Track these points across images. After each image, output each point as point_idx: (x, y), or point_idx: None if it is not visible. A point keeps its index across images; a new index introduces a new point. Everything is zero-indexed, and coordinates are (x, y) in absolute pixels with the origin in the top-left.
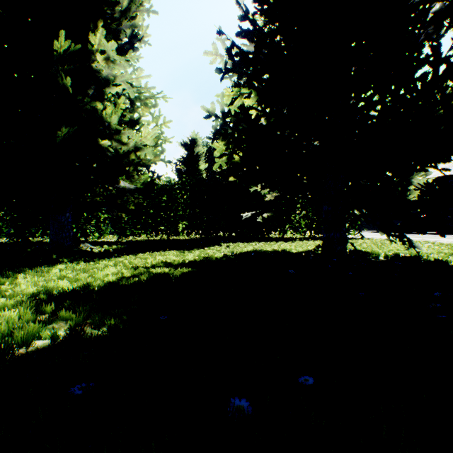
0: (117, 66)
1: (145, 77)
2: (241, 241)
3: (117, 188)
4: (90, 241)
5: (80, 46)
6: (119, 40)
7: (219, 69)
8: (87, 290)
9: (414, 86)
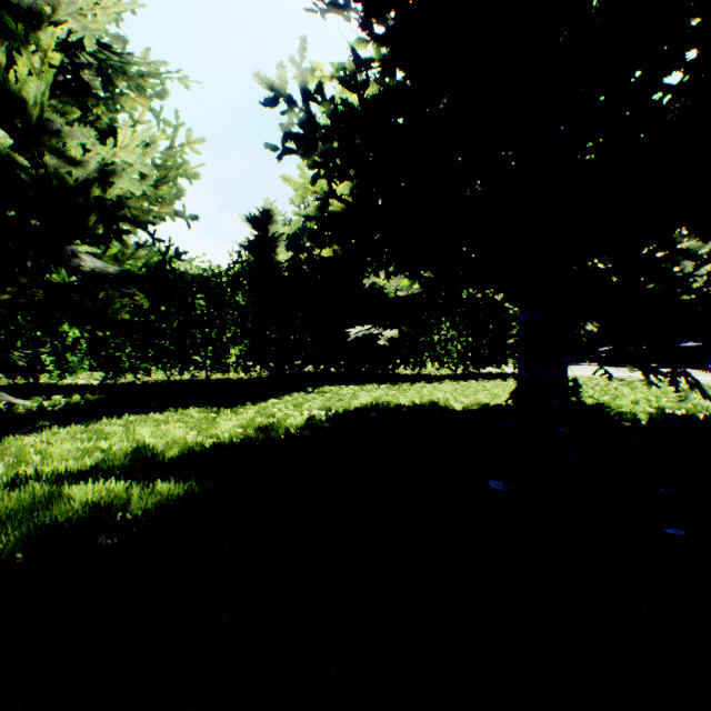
0: None
1: (124, 7)
2: (347, 383)
3: (71, 269)
4: (41, 385)
5: None
6: None
7: None
8: None
9: None
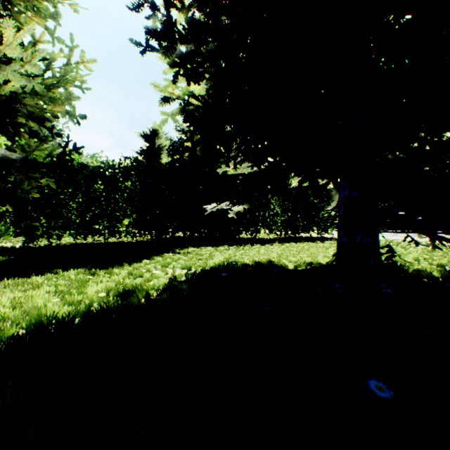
0: None
1: None
2: (206, 245)
3: None
4: None
5: None
6: None
7: None
8: None
9: None
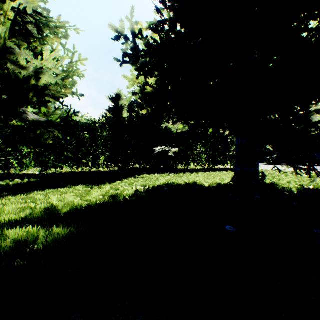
0: None
1: None
2: (154, 173)
3: (22, 119)
4: (11, 174)
5: None
6: None
7: None
8: None
9: None
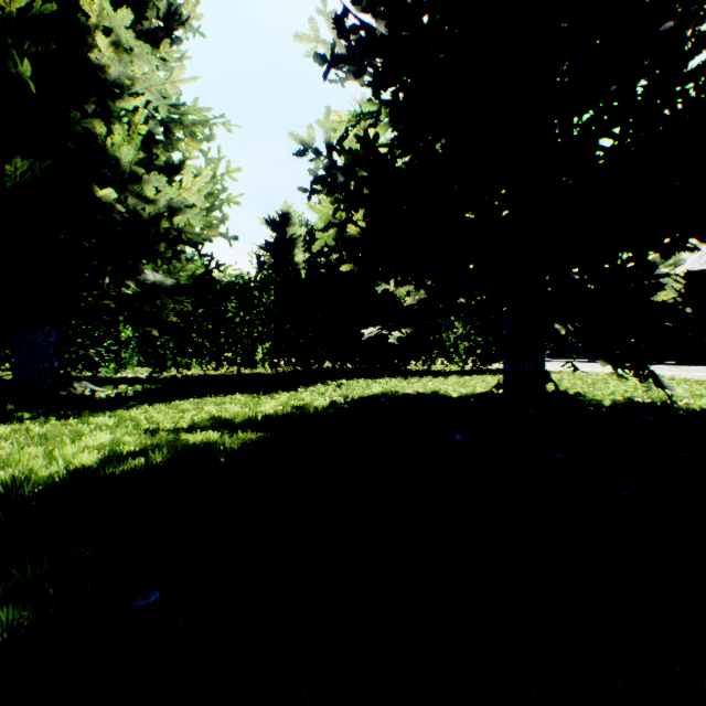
0: (135, 59)
1: (188, 80)
2: (362, 377)
3: (141, 283)
4: (101, 378)
5: (55, 6)
6: (145, 19)
7: (320, 57)
8: (11, 493)
9: (681, 91)
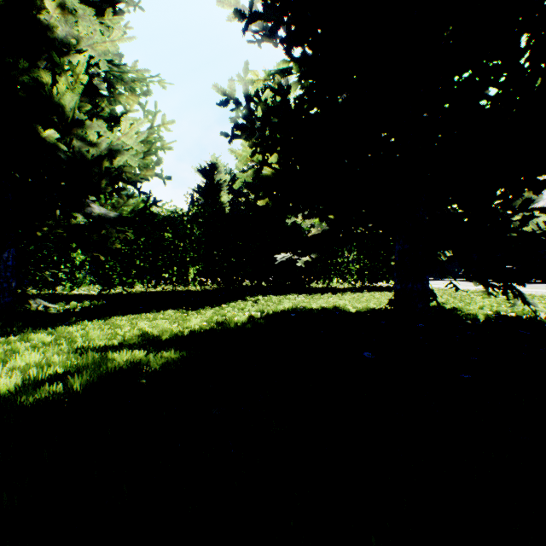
0: (79, 20)
1: (125, 40)
2: (274, 293)
3: (87, 215)
4: (58, 294)
5: None
6: None
7: (239, 13)
8: None
9: None
